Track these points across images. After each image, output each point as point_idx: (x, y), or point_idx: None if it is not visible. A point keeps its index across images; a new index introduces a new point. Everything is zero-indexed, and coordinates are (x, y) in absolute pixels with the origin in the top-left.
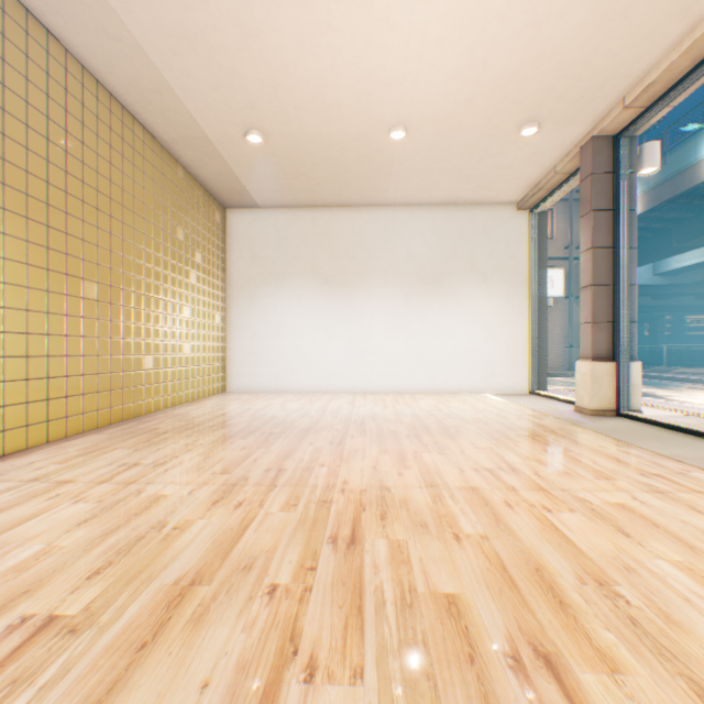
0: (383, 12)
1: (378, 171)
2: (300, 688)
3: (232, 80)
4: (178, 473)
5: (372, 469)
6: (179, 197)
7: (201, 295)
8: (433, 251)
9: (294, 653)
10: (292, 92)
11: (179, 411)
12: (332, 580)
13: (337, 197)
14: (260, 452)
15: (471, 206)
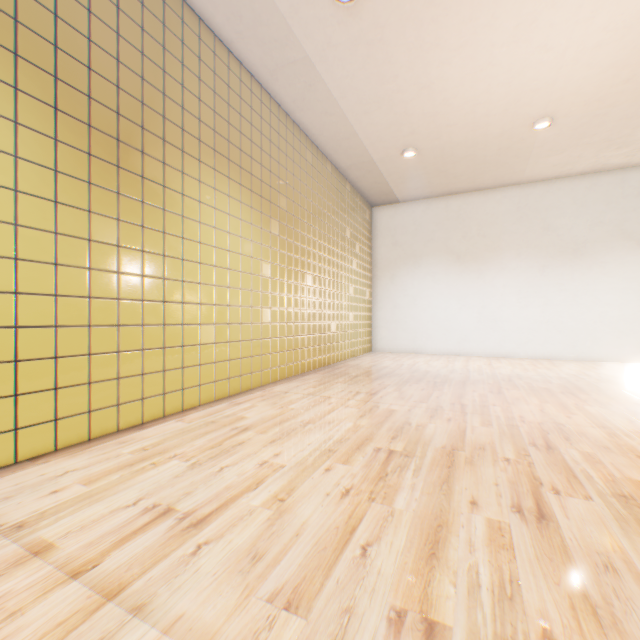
0: (541, 41)
1: (516, 156)
2: (553, 495)
3: (401, 119)
4: (390, 399)
5: (539, 411)
6: (347, 206)
7: (358, 277)
8: (573, 221)
9: (540, 484)
10: (446, 116)
11: (351, 363)
12: (545, 461)
13: (470, 184)
14: (436, 393)
15: (620, 169)
